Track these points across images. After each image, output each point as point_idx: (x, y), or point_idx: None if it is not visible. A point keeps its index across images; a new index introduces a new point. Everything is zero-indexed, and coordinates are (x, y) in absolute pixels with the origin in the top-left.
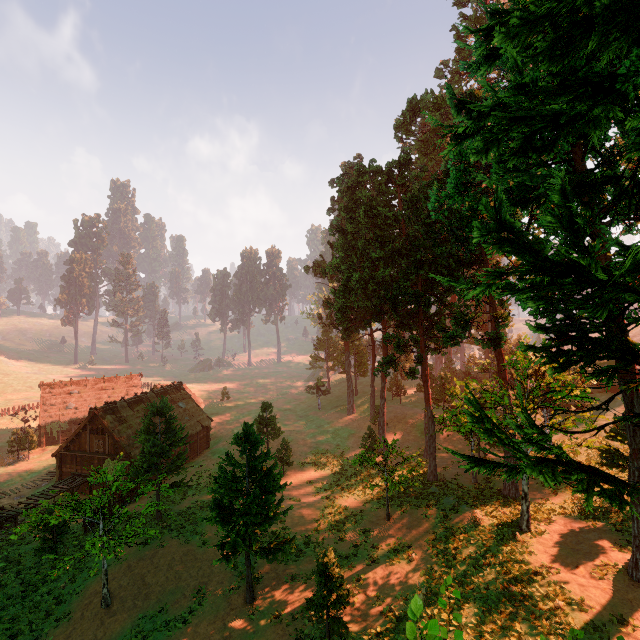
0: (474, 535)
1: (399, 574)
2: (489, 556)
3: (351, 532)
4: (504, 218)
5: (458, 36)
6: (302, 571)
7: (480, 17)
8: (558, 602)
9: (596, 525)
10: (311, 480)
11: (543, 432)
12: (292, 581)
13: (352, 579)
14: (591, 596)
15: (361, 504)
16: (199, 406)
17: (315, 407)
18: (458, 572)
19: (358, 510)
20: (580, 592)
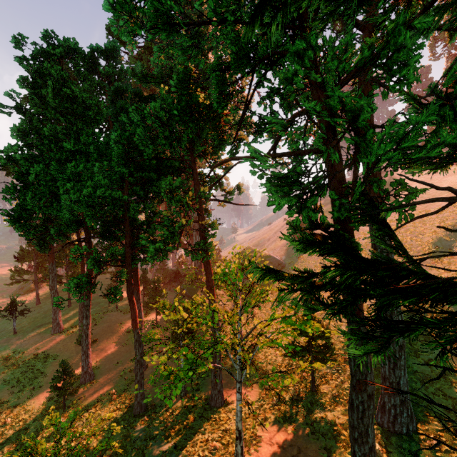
0: None
1: None
2: None
3: None
4: None
5: None
6: None
7: None
8: None
9: (295, 430)
10: None
11: None
12: None
13: None
14: None
15: None
16: None
17: (10, 331)
18: None
19: None
20: None
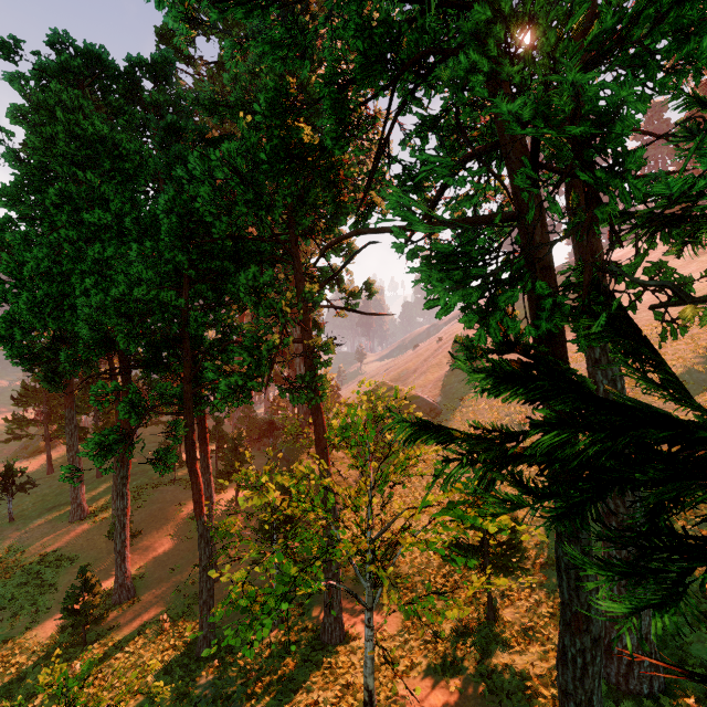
0: None
1: None
2: None
3: None
4: None
5: None
6: None
7: None
8: None
9: (461, 686)
10: None
11: None
12: None
13: None
14: None
15: None
16: None
17: (3, 517)
18: None
19: None
20: None
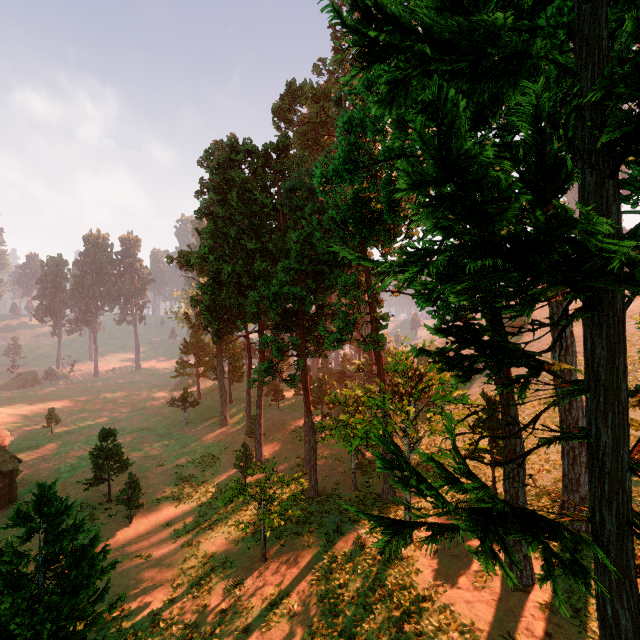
0: (361, 562)
1: None
2: (378, 588)
3: (218, 590)
4: (457, 150)
5: (335, 36)
6: None
7: None
8: (453, 635)
9: None
10: (170, 521)
11: (484, 483)
12: None
13: None
14: (479, 614)
15: (233, 544)
16: None
17: (181, 422)
18: (347, 620)
19: (229, 554)
20: (469, 612)
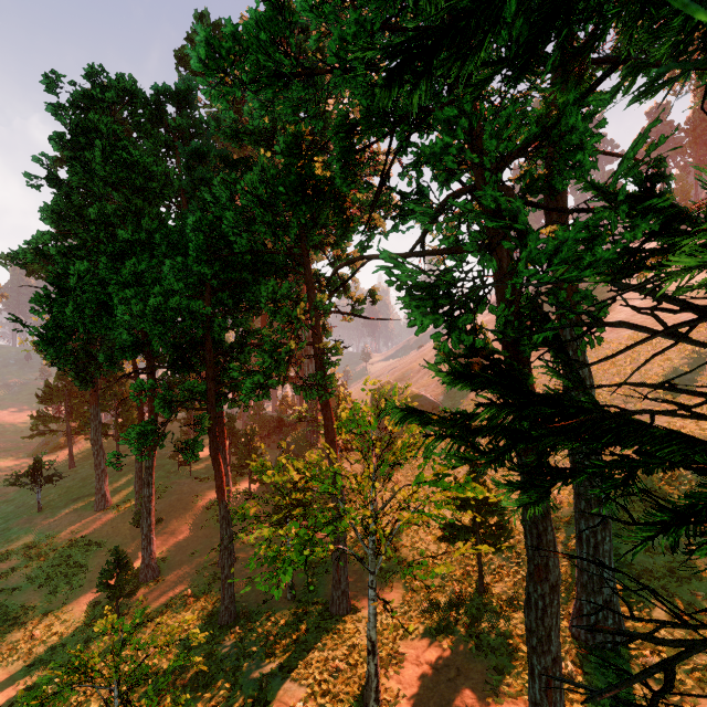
0: None
1: None
2: None
3: None
4: None
5: None
6: None
7: None
8: None
9: (453, 645)
10: None
11: None
12: None
13: None
14: None
15: None
16: None
17: (32, 507)
18: None
19: None
20: None
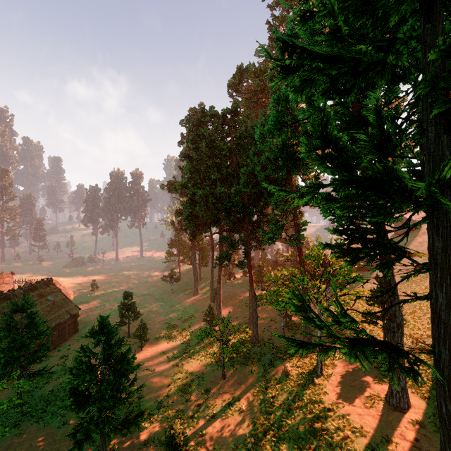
0: (286, 384)
1: (233, 425)
2: (297, 400)
3: (195, 393)
4: (330, 133)
5: (270, 29)
6: (154, 435)
7: (285, 18)
8: (347, 432)
9: None
10: (164, 351)
11: (354, 319)
12: (145, 446)
13: (196, 436)
14: (367, 423)
15: (203, 367)
16: (68, 298)
17: (169, 291)
18: (276, 417)
19: (201, 373)
20: (359, 420)
